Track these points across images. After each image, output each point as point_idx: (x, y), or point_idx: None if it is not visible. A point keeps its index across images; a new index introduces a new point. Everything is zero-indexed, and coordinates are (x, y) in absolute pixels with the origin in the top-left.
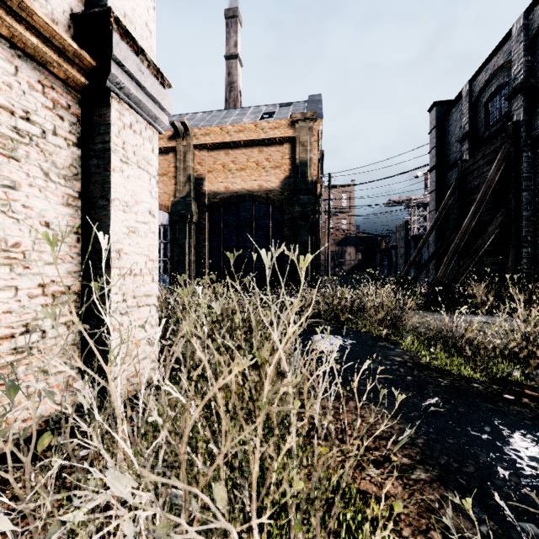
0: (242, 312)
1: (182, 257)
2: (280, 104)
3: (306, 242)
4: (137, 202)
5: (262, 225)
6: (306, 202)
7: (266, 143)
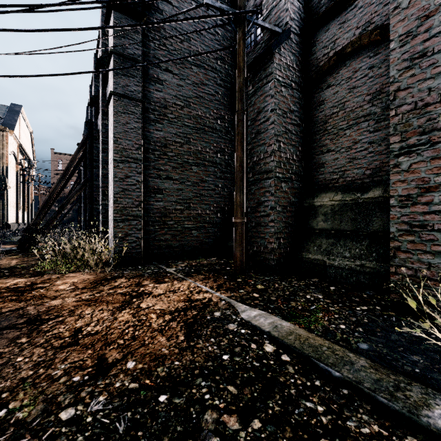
0: None
1: None
2: None
3: None
4: None
5: None
6: None
7: None
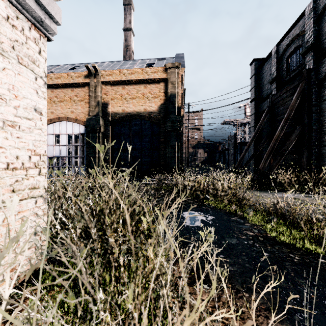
0: (129, 196)
1: (93, 155)
2: (157, 58)
3: (174, 146)
4: (17, 97)
5: (146, 134)
6: (175, 120)
7: (149, 82)
